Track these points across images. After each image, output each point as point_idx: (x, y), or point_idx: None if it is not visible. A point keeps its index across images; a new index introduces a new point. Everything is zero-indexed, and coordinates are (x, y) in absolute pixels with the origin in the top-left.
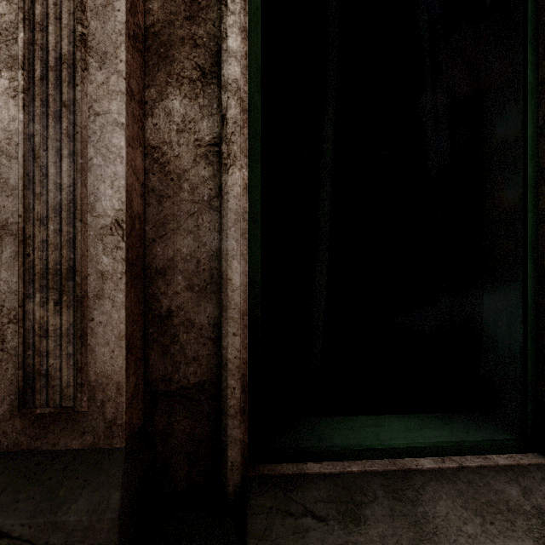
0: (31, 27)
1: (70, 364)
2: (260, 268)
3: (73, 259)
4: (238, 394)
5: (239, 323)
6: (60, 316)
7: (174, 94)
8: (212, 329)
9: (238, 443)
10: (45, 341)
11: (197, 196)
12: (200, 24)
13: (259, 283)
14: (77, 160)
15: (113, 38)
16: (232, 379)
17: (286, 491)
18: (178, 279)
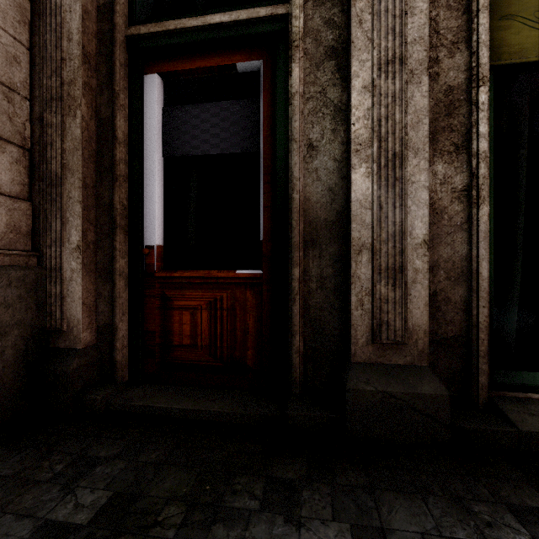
0: (379, 140)
1: (399, 318)
2: (492, 266)
3: (401, 262)
4: (485, 343)
5: (487, 300)
6: (394, 292)
7: (438, 162)
8: (462, 303)
9: (485, 373)
10: (386, 305)
11: (453, 222)
12: (455, 117)
13: (492, 275)
14: (405, 209)
15: (422, 140)
16: (482, 334)
17: (522, 405)
18: (440, 273)
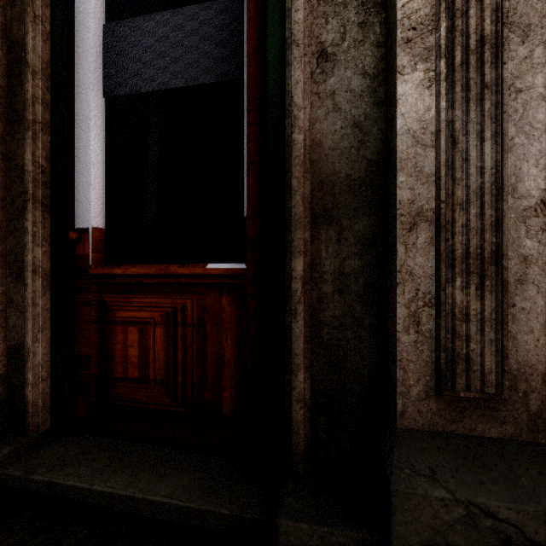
0: (450, 15)
1: (492, 350)
2: None
3: (495, 243)
4: None
5: None
6: (481, 301)
7: None
8: None
9: None
10: (465, 326)
11: None
12: None
13: None
14: (504, 140)
15: (537, 8)
16: None
17: None
18: None
